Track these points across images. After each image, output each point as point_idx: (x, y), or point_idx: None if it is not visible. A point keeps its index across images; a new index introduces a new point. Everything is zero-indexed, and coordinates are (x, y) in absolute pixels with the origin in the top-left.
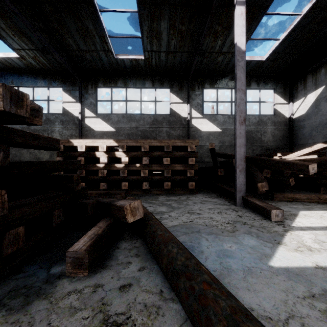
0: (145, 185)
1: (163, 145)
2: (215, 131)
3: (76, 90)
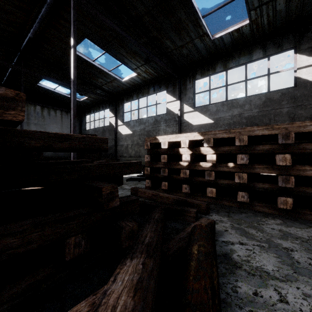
0: (241, 196)
1: (275, 134)
2: None
3: (176, 89)
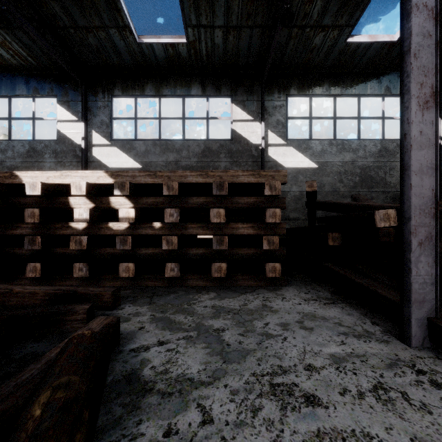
0: (170, 269)
1: (210, 183)
2: (308, 166)
3: (78, 101)
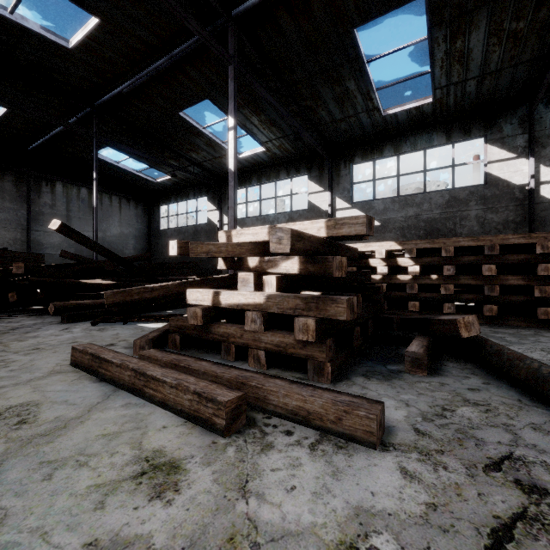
0: (447, 308)
1: (480, 245)
2: None
3: (324, 174)
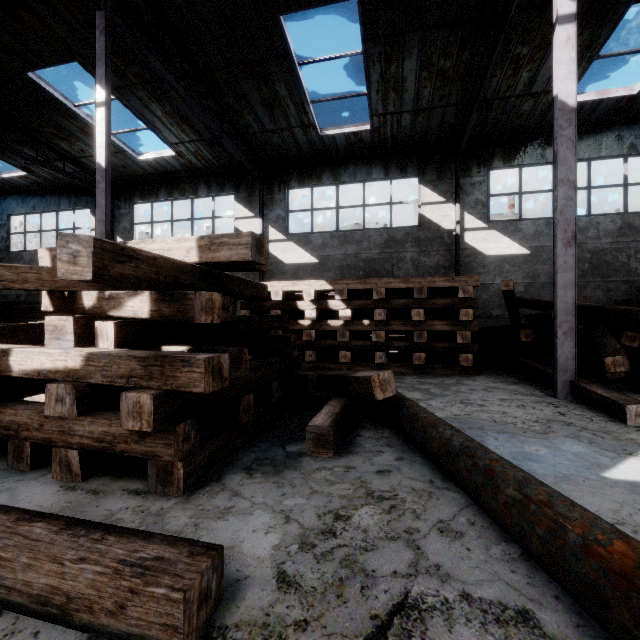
0: (379, 357)
1: (410, 288)
2: (516, 253)
3: (255, 196)
